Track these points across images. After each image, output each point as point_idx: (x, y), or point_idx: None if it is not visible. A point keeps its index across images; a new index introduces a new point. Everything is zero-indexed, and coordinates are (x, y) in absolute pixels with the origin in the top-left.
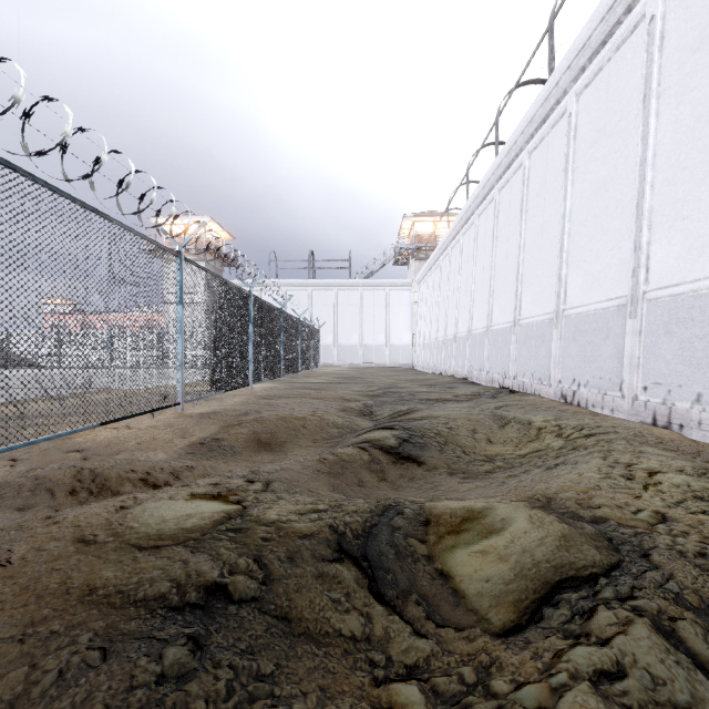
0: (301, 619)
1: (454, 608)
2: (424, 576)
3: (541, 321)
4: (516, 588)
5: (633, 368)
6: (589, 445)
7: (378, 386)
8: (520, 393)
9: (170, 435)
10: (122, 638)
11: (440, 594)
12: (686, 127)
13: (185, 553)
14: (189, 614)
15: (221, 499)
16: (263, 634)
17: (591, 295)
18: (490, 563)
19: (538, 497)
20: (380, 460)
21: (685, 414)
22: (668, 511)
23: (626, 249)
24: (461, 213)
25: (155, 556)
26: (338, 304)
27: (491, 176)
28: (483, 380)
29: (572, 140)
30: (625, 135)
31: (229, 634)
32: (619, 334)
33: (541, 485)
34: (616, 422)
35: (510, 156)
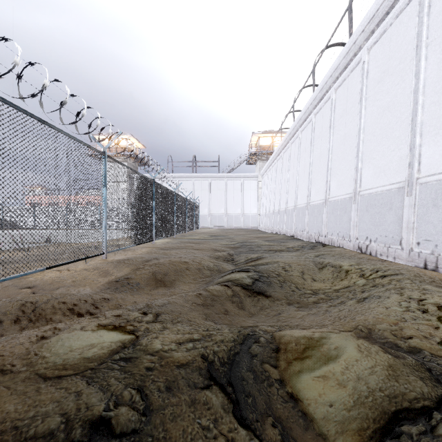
0: None
1: (305, 431)
2: (278, 399)
3: (343, 199)
4: (357, 416)
5: (409, 229)
6: (385, 284)
7: (236, 241)
8: (329, 246)
9: (96, 275)
10: None
11: (292, 416)
12: None
13: (81, 383)
14: None
15: (120, 329)
16: None
17: (378, 181)
18: (331, 388)
19: (361, 329)
20: (239, 294)
21: None
22: None
23: (404, 150)
24: (290, 130)
25: (55, 387)
26: (211, 189)
27: (309, 106)
28: (304, 237)
29: (365, 79)
30: (402, 74)
31: None
32: (399, 206)
33: (359, 317)
34: (399, 266)
35: (322, 92)
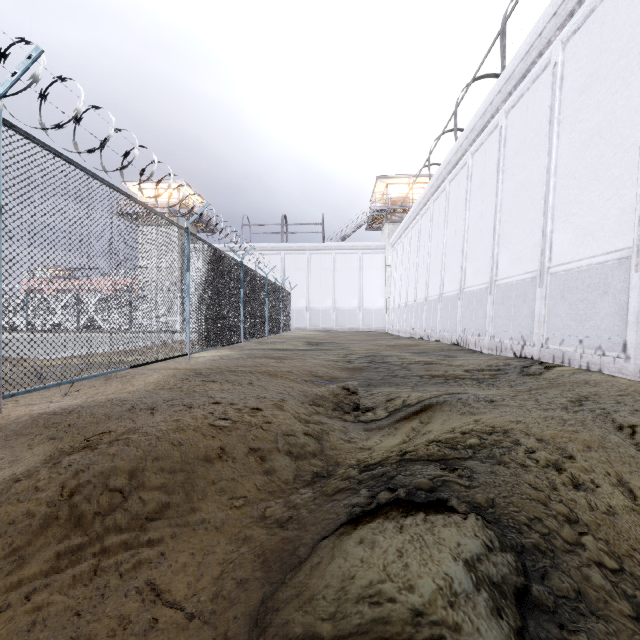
0: None
1: None
2: None
3: (598, 264)
4: None
5: None
6: None
7: (357, 354)
8: (561, 368)
9: None
10: None
11: None
12: None
13: None
14: None
15: None
16: None
17: None
18: None
19: None
20: None
21: None
22: None
23: None
24: (448, 156)
25: None
26: (311, 267)
27: (495, 96)
28: (485, 347)
29: None
30: None
31: None
32: None
33: None
34: None
35: (528, 58)
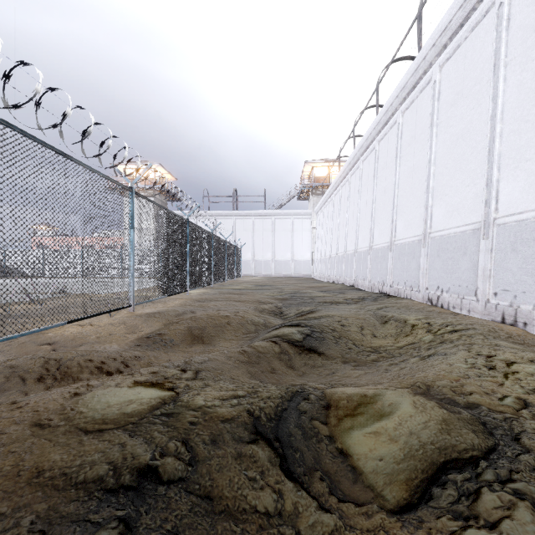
0: (222, 498)
1: (353, 484)
2: (327, 455)
3: (412, 242)
4: (407, 468)
5: (485, 278)
6: (454, 339)
7: (286, 291)
8: (395, 297)
9: (123, 331)
10: (60, 521)
11: (340, 471)
12: (528, 89)
13: (124, 436)
14: (123, 496)
15: (158, 386)
16: (187, 513)
17: (451, 221)
18: (382, 443)
19: (419, 385)
20: (288, 351)
21: (528, 315)
22: (528, 397)
23: (480, 185)
24: (349, 159)
25: (98, 439)
26: (255, 229)
27: (372, 131)
28: (366, 287)
29: (436, 101)
30: (478, 97)
31: (157, 514)
32: (474, 251)
33: (419, 374)
34: (473, 320)
35: (387, 115)
